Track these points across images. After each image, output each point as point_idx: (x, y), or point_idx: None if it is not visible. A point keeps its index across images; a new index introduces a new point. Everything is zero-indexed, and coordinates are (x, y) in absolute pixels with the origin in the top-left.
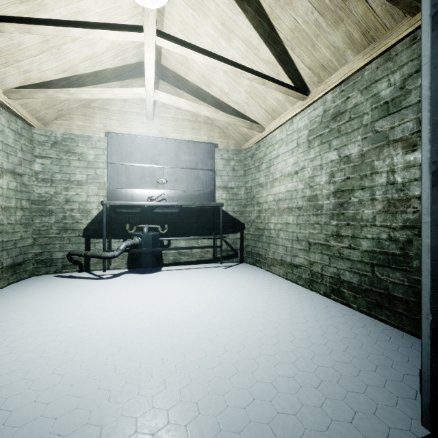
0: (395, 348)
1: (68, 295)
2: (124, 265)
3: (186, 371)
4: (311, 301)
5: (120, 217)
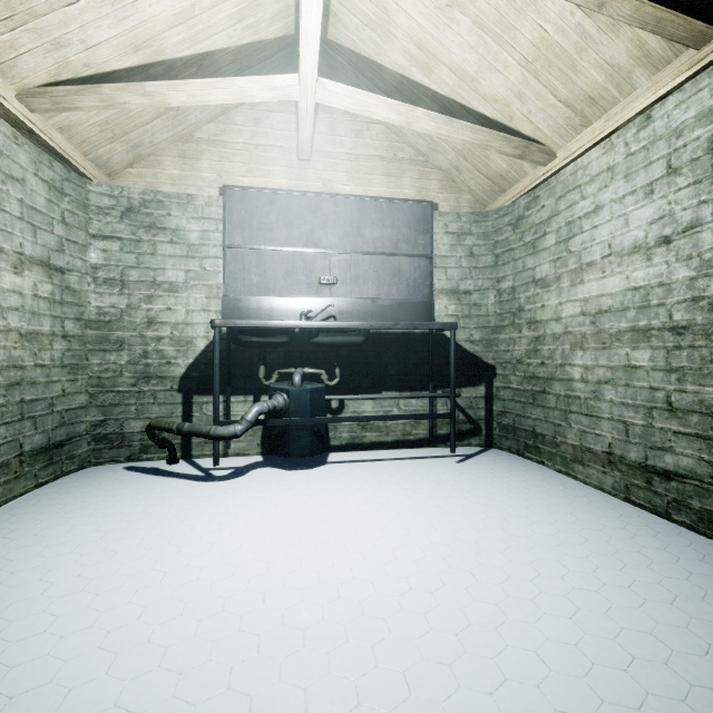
0: None
1: (137, 525)
2: (255, 448)
3: None
4: None
5: (247, 352)
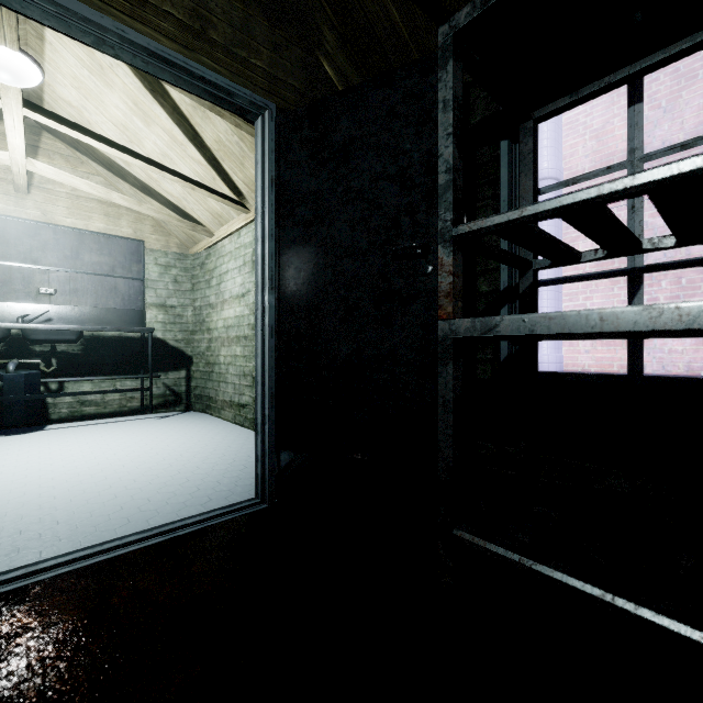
0: None
1: None
2: None
3: (53, 507)
4: (246, 440)
5: None
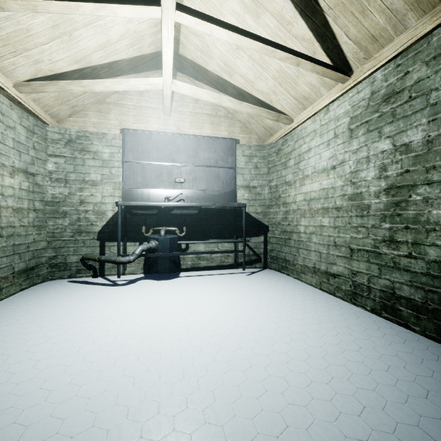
0: None
1: (80, 305)
2: (140, 270)
3: (218, 422)
4: (358, 319)
5: (135, 219)
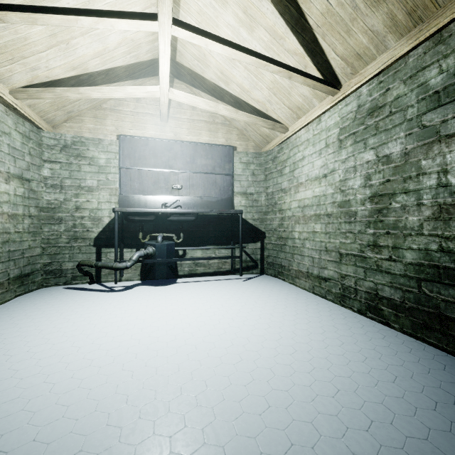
0: (453, 380)
1: (77, 310)
2: (137, 277)
3: (209, 405)
4: (345, 319)
5: (132, 225)
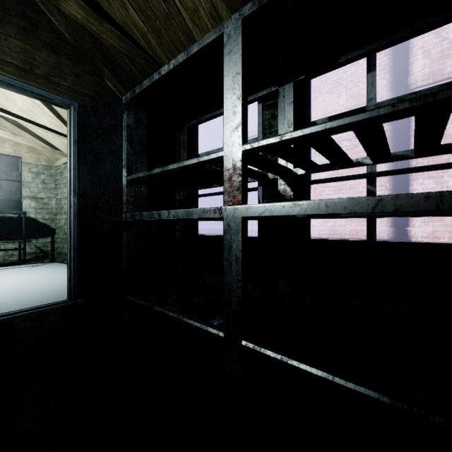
0: None
1: None
2: None
3: None
4: None
5: None
